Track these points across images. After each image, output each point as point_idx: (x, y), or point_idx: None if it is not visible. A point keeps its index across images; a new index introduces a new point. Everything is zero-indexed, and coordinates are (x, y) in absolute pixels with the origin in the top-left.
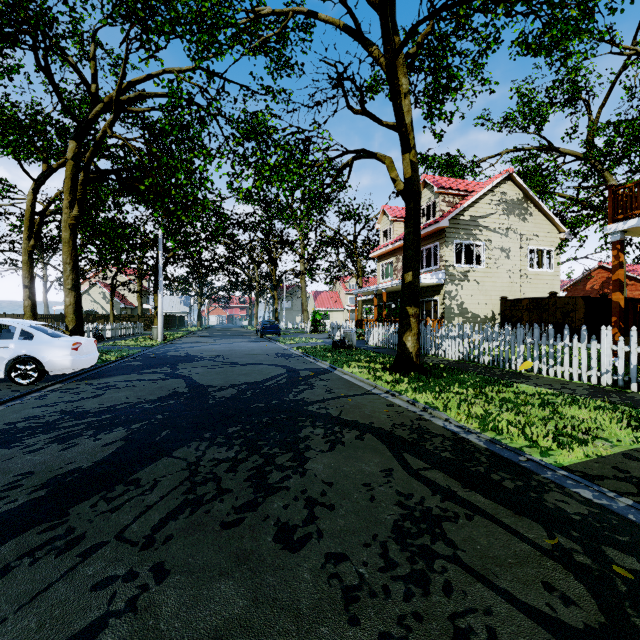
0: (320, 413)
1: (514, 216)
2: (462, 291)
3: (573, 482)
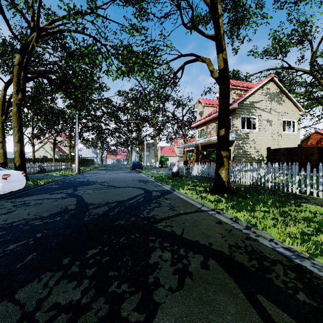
0: (167, 231)
1: (274, 102)
2: (245, 144)
3: None
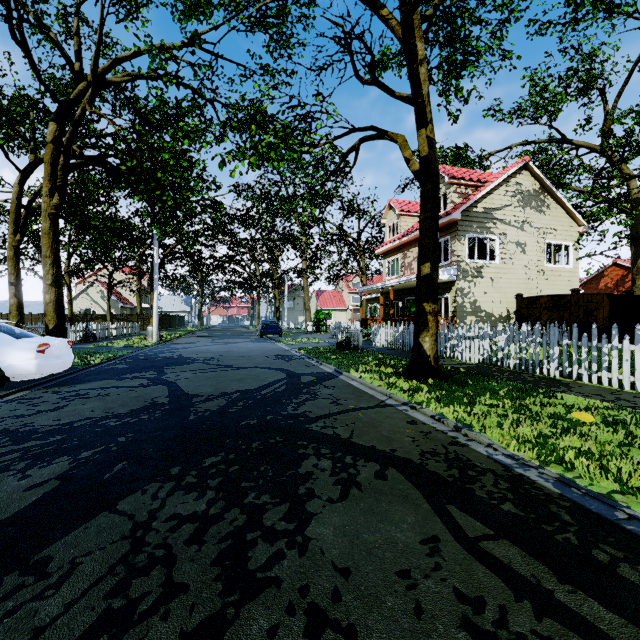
0: (326, 434)
1: (530, 208)
2: (475, 288)
3: None
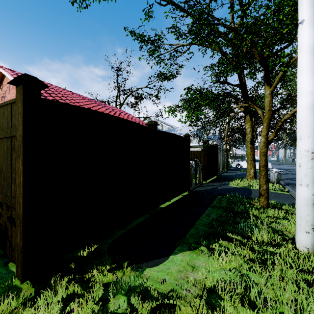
0: None
1: None
2: None
3: None
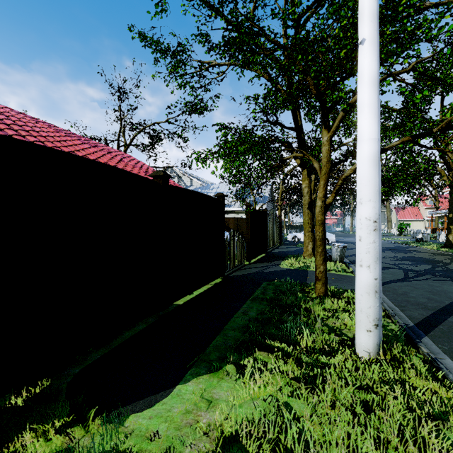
0: (414, 251)
1: None
2: None
3: None
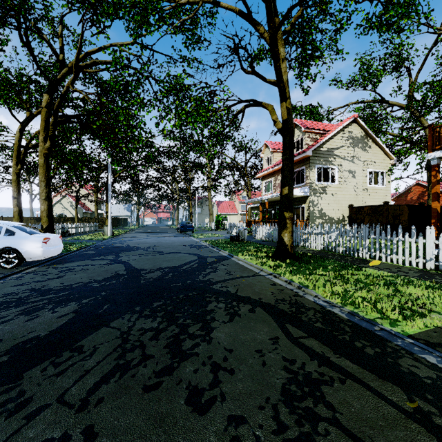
0: (222, 291)
1: (358, 148)
2: (321, 201)
3: (419, 349)
